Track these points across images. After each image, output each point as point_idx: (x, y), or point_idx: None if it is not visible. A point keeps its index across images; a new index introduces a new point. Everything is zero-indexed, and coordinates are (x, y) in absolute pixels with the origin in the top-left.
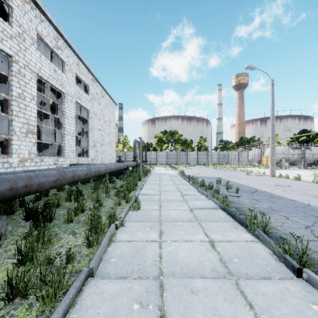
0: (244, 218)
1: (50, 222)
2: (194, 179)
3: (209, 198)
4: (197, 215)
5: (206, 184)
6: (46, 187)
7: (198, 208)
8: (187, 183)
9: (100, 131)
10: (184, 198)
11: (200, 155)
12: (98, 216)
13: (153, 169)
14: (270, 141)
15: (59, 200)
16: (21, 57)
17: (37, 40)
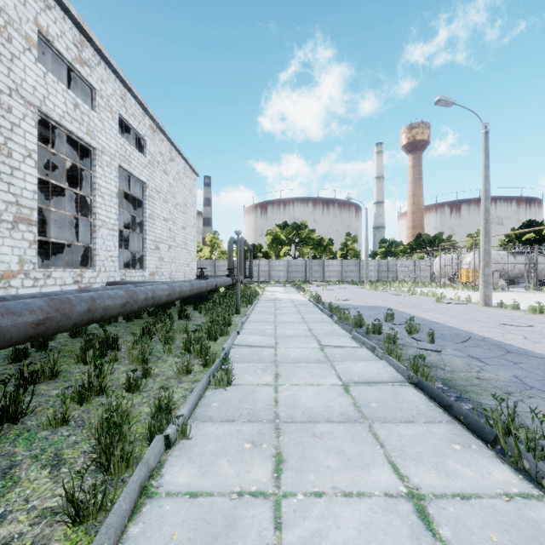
0: (471, 411)
1: (15, 424)
2: (342, 312)
3: (379, 356)
4: (360, 403)
5: (366, 322)
6: (14, 337)
7: (359, 381)
8: (328, 318)
9: (167, 223)
10: (325, 356)
11: (346, 265)
12: (115, 422)
13: (264, 290)
14: (482, 239)
15: (56, 363)
16: (3, 72)
17: (43, 49)
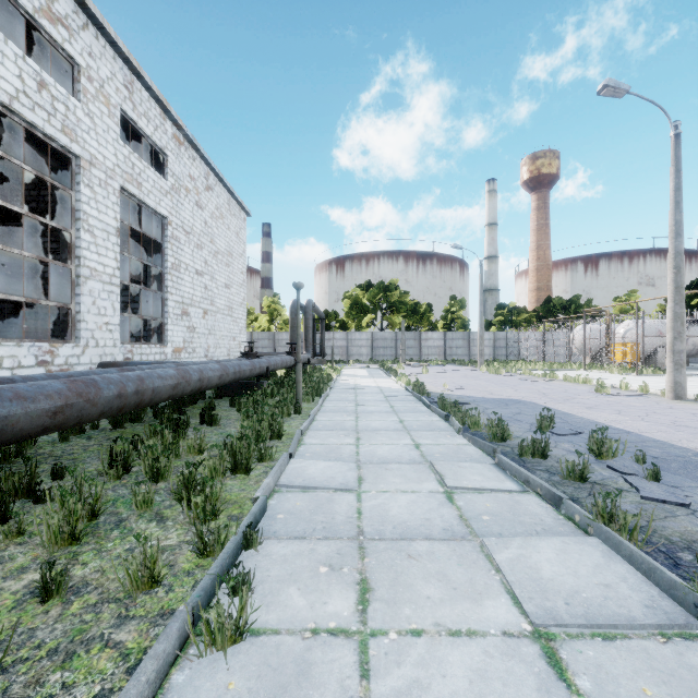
0: None
1: None
2: (467, 413)
3: (575, 521)
4: None
5: (511, 432)
6: None
7: (575, 623)
8: (442, 422)
9: (202, 278)
10: (461, 517)
11: (451, 339)
12: None
13: (340, 374)
14: (670, 298)
15: None
16: None
17: None
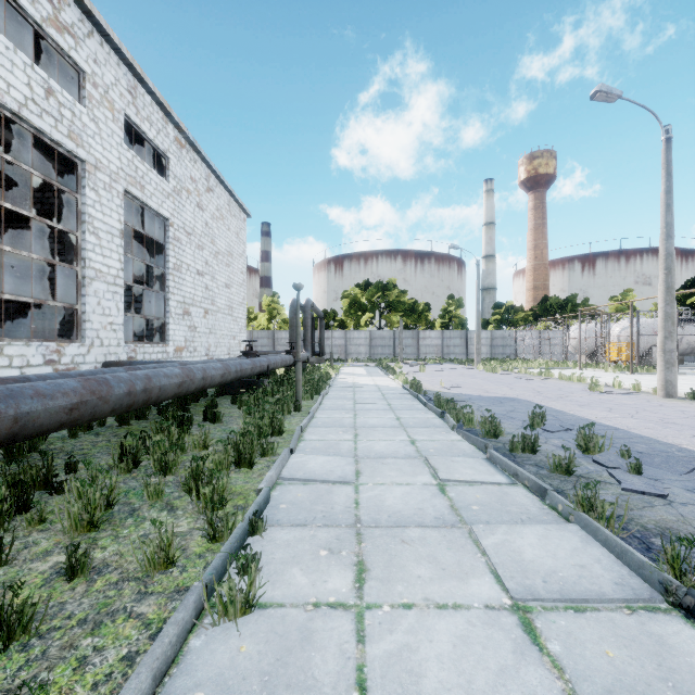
0: None
1: None
2: (461, 410)
3: (558, 510)
4: None
5: (504, 429)
6: None
7: (550, 597)
8: (437, 419)
9: (203, 278)
10: (452, 507)
11: (449, 338)
12: None
13: (338, 372)
14: (661, 298)
15: None
16: None
17: (4, 10)
